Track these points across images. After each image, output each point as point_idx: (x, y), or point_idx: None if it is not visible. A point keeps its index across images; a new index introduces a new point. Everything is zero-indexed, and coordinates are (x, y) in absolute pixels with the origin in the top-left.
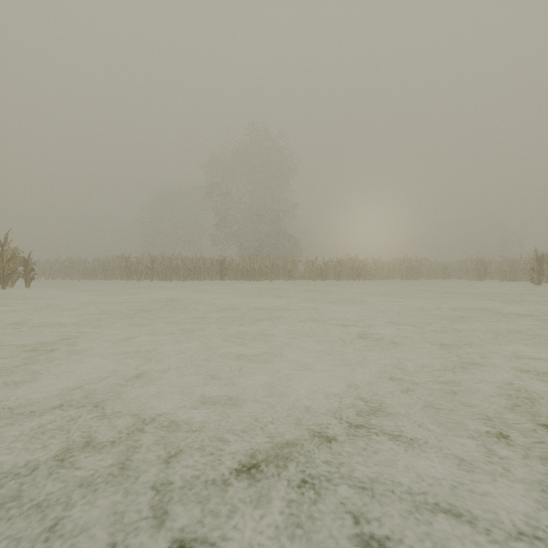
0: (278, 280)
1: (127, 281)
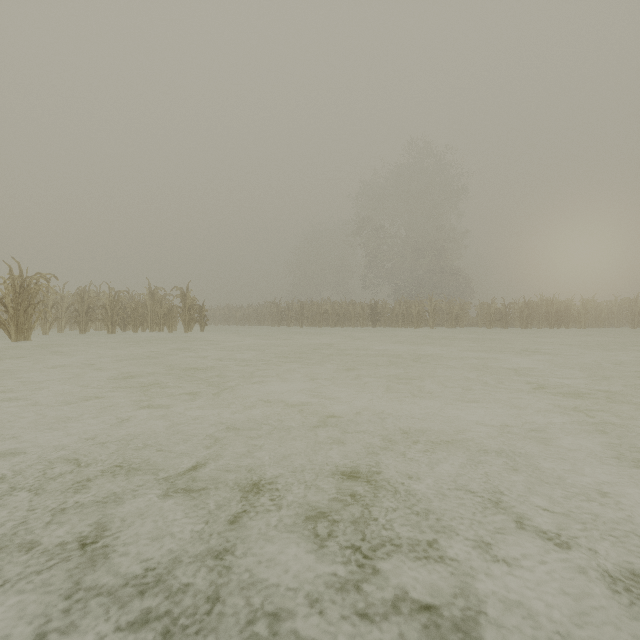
0: (442, 327)
1: (278, 327)
